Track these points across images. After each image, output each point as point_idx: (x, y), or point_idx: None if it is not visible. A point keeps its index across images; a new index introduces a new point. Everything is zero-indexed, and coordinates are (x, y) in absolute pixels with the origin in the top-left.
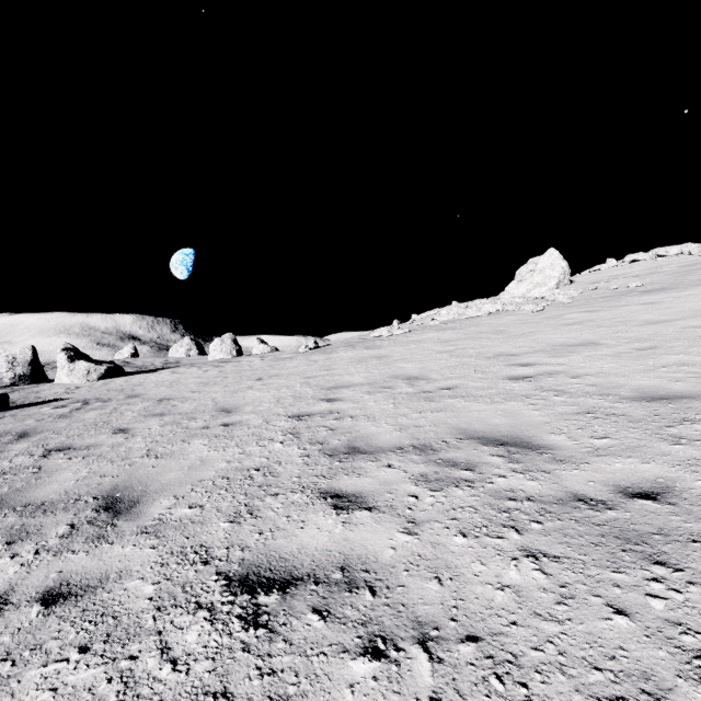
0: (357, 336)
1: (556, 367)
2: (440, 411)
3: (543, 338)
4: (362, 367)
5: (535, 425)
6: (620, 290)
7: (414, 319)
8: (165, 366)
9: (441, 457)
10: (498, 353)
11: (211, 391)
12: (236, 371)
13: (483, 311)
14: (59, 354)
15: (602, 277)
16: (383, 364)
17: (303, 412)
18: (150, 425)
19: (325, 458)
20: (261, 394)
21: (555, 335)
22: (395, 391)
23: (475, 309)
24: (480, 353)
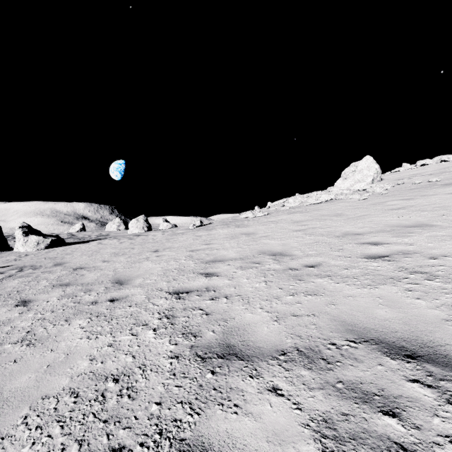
0: (230, 217)
1: (407, 246)
2: (314, 294)
3: (379, 220)
4: (234, 242)
5: (434, 323)
6: (423, 184)
7: (269, 205)
8: (97, 238)
9: (340, 377)
10: (345, 232)
11: (117, 261)
12: (141, 243)
13: (321, 199)
14: (17, 230)
15: (404, 176)
16: (251, 240)
17: (183, 288)
18: (51, 297)
19: (196, 363)
20: (153, 266)
21: (388, 218)
22: (265, 267)
23: (315, 198)
24: (329, 232)
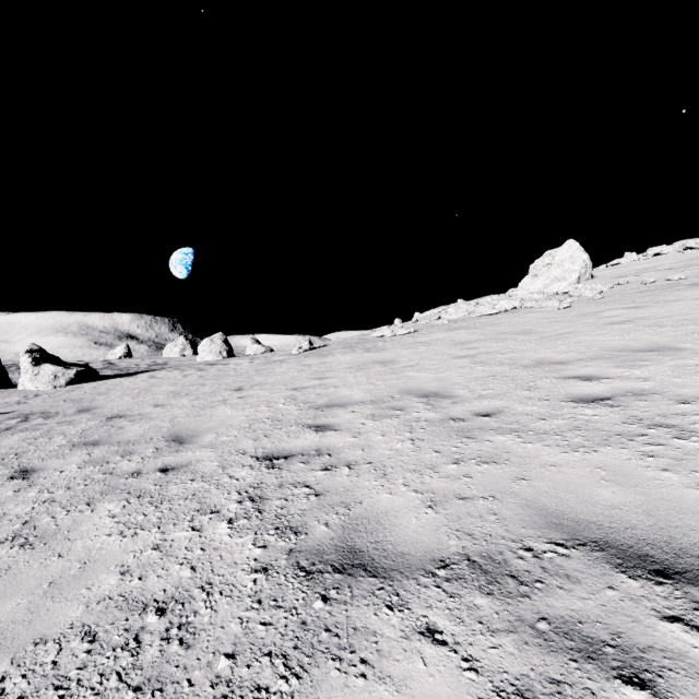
0: (356, 336)
1: (639, 383)
2: (491, 461)
3: (591, 341)
4: (362, 376)
5: (696, 513)
6: (659, 284)
7: (417, 317)
8: (149, 368)
9: (543, 610)
10: (538, 359)
11: (177, 405)
12: (217, 377)
13: (498, 308)
14: (22, 356)
15: (628, 271)
16: (389, 372)
17: (280, 450)
18: (67, 464)
19: (297, 582)
20: (232, 413)
21: (606, 337)
22: (411, 416)
23: (488, 306)
24: (512, 359)
